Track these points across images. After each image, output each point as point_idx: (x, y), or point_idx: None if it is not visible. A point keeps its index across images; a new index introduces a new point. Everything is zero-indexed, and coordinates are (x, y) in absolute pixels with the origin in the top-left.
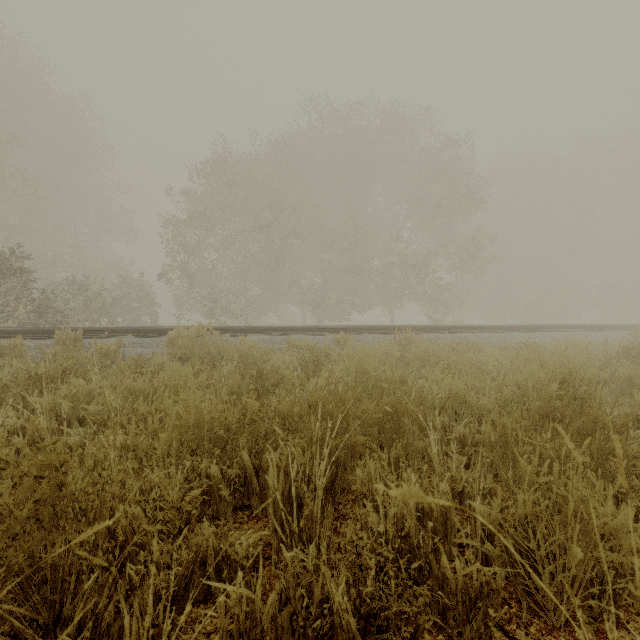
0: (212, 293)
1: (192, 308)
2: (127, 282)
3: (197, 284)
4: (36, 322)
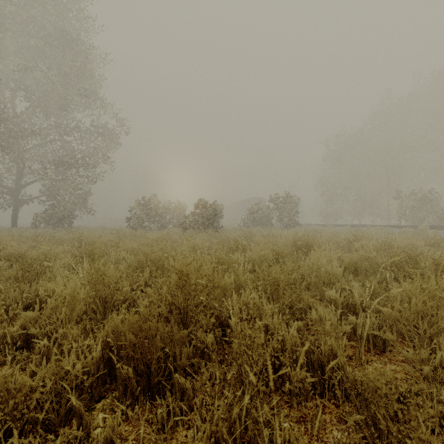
0: None
1: None
2: None
3: None
4: (438, 223)
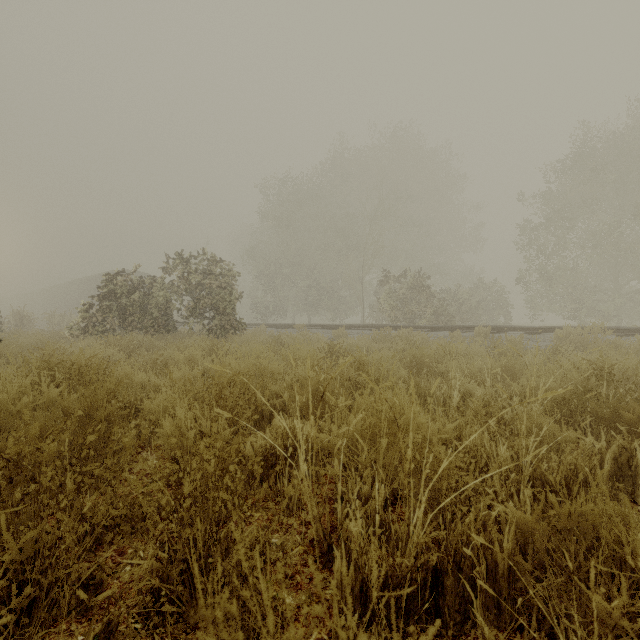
0: (574, 292)
1: (547, 308)
2: (484, 288)
3: (556, 285)
4: (436, 322)
